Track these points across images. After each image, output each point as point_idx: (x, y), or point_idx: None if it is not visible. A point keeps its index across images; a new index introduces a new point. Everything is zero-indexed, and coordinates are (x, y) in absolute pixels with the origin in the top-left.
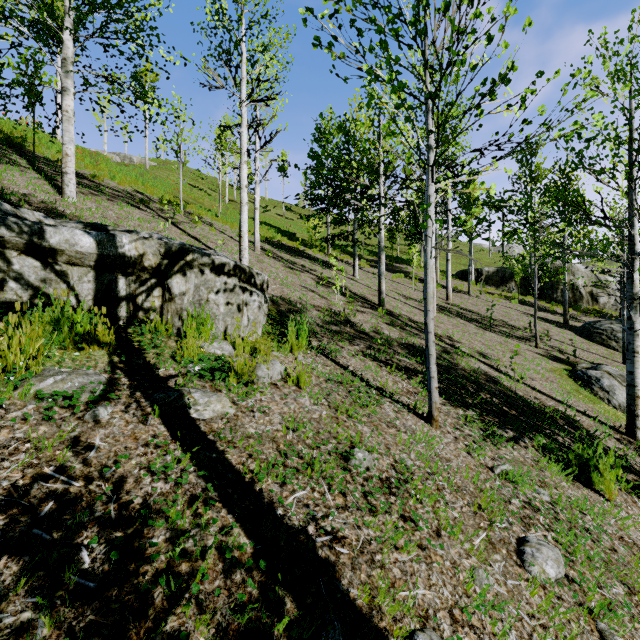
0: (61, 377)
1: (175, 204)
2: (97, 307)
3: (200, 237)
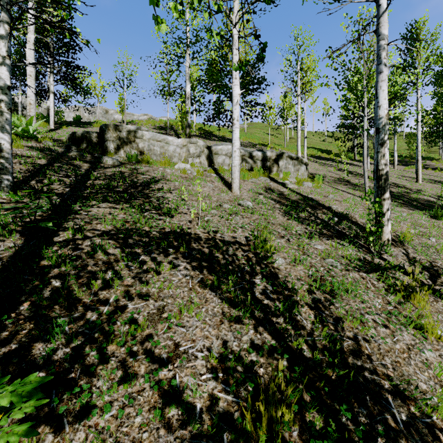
0: (263, 177)
1: (264, 145)
2: (261, 170)
3: None
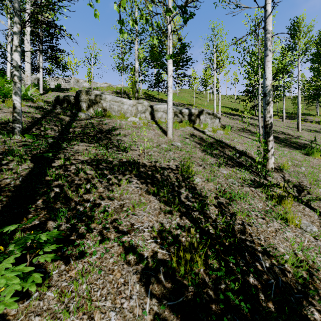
0: (189, 127)
1: (191, 104)
2: (188, 122)
3: None
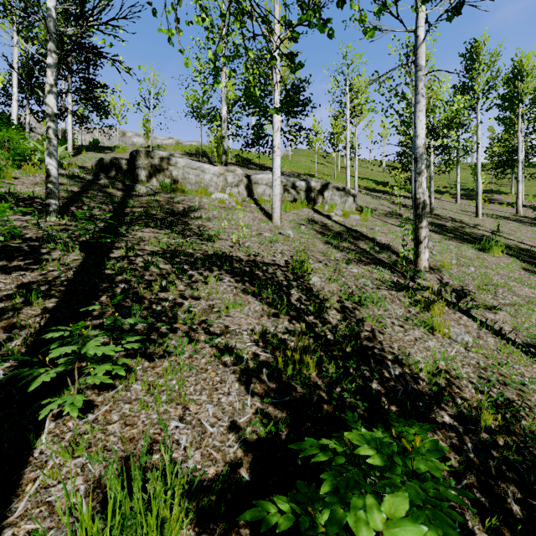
0: (306, 209)
1: (311, 175)
2: (305, 202)
3: None
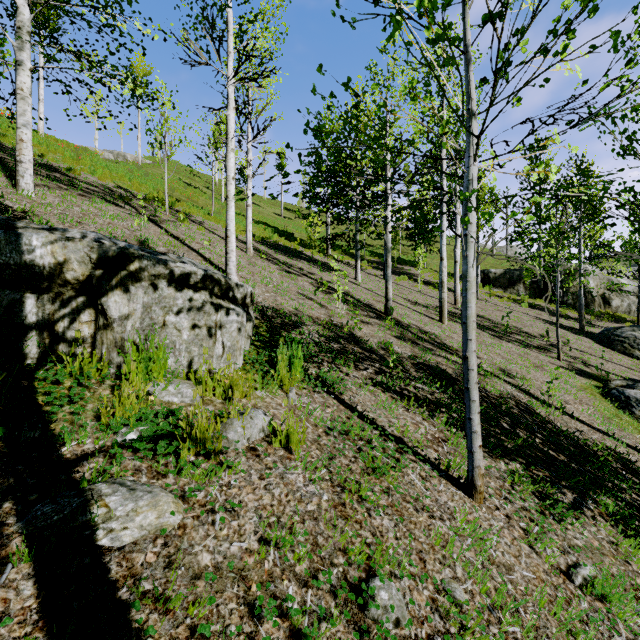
0: None
1: (162, 201)
2: None
3: (184, 237)
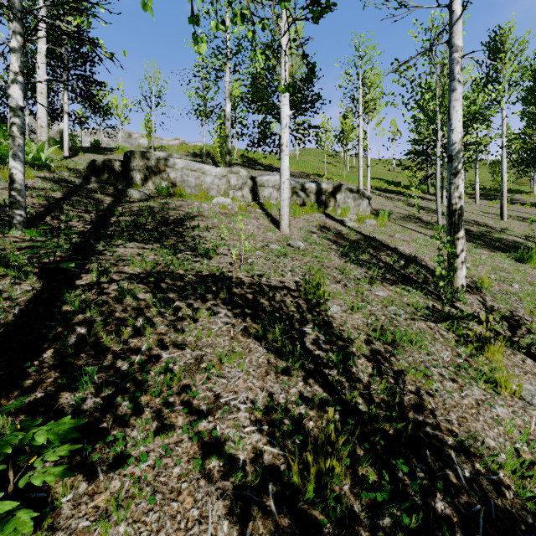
0: (317, 214)
1: (320, 175)
2: (315, 205)
3: None
